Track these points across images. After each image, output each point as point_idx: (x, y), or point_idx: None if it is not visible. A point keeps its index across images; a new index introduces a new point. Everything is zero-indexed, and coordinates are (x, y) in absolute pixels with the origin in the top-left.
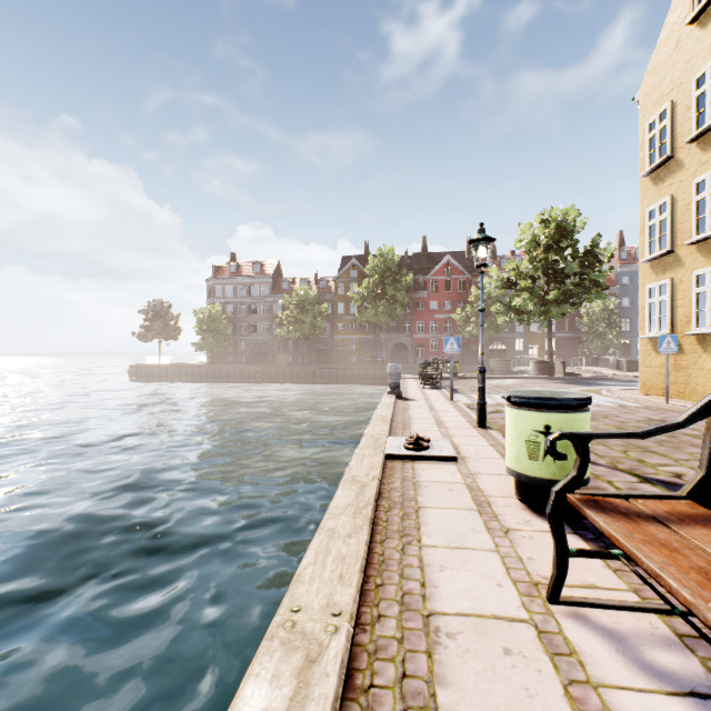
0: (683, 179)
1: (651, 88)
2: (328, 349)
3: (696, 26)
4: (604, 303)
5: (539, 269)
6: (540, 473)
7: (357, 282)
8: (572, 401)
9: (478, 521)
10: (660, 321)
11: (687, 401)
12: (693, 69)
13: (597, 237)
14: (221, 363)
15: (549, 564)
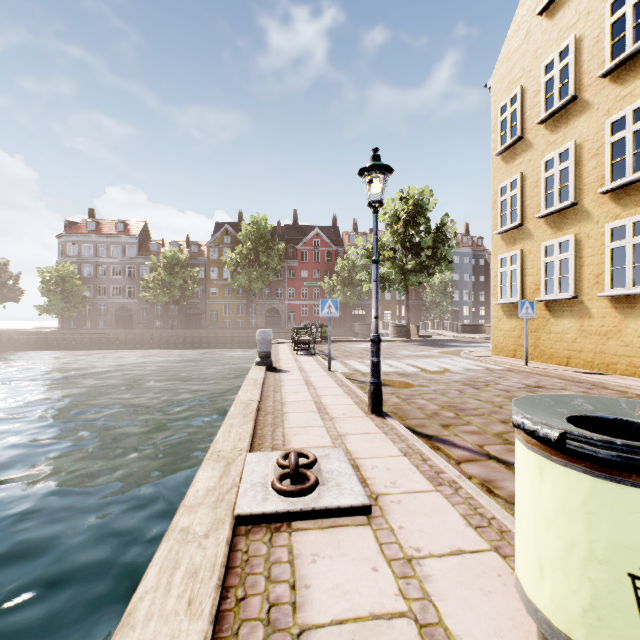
0: (533, 158)
1: (503, 75)
2: (200, 313)
3: (544, 17)
4: (442, 277)
5: (398, 242)
6: None
7: (230, 248)
8: None
9: None
10: (511, 289)
11: (537, 362)
12: (542, 57)
13: (445, 216)
14: (76, 329)
15: None
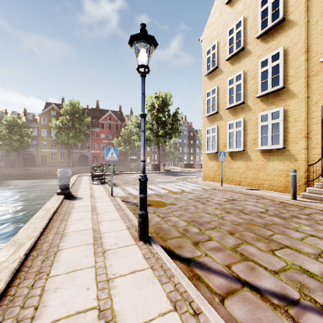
0: (223, 78)
1: (208, 34)
2: (34, 157)
3: (228, 6)
4: (174, 140)
5: (154, 120)
6: None
7: (56, 118)
8: None
9: None
10: (212, 145)
11: (225, 184)
12: (227, 26)
13: (178, 108)
14: None
15: None
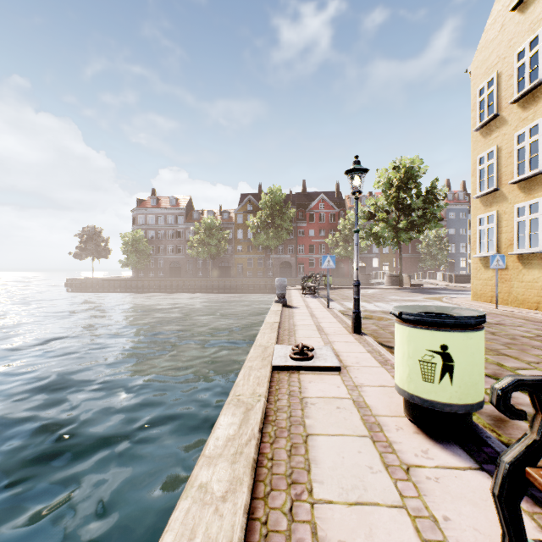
0: (507, 132)
1: (481, 62)
2: (230, 266)
3: (517, 11)
4: (437, 232)
5: (392, 204)
6: (436, 396)
7: (252, 214)
8: (470, 319)
9: (373, 454)
10: (488, 244)
11: (510, 307)
12: (515, 46)
13: (435, 180)
14: (144, 277)
15: (472, 530)
